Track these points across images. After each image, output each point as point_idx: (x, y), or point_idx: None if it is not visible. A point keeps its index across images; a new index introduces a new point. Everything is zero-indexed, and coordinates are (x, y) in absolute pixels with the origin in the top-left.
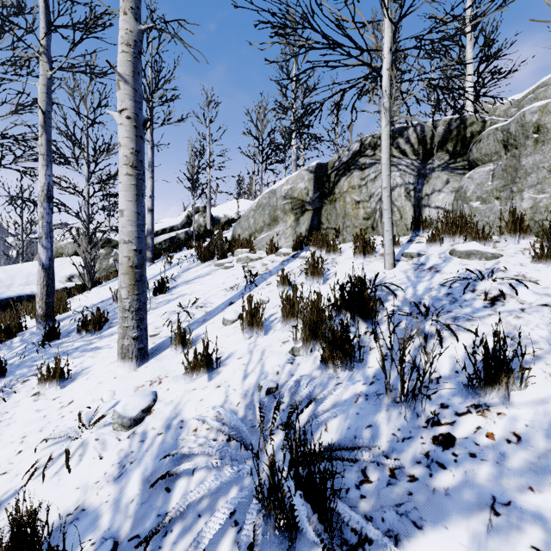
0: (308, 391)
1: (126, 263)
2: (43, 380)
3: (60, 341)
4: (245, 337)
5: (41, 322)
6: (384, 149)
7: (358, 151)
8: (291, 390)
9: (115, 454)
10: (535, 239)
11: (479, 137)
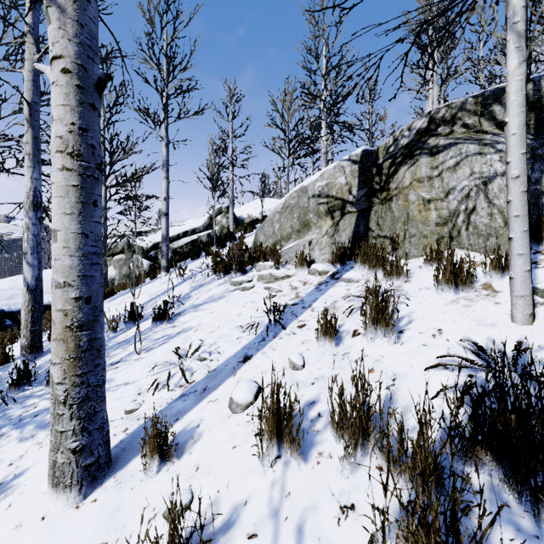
0: None
1: (62, 320)
2: None
3: (30, 391)
4: (264, 466)
5: (26, 354)
6: (514, 107)
7: (425, 130)
8: None
9: None
10: None
11: None
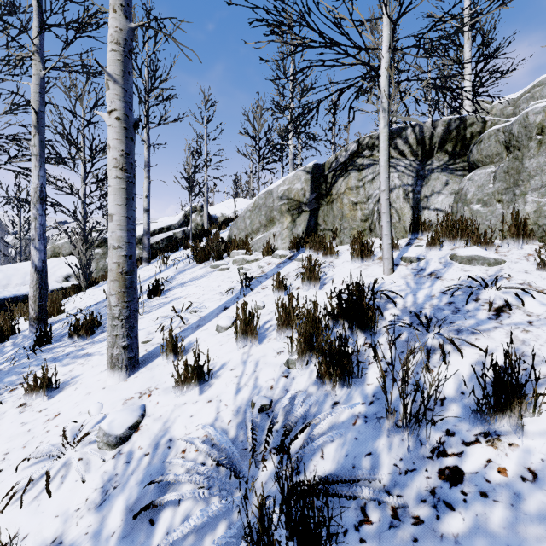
0: (303, 410)
1: (116, 269)
2: (30, 391)
3: (52, 346)
4: (239, 347)
5: (34, 325)
6: (382, 150)
7: (356, 152)
8: (285, 408)
9: (99, 476)
10: (538, 244)
11: (479, 138)
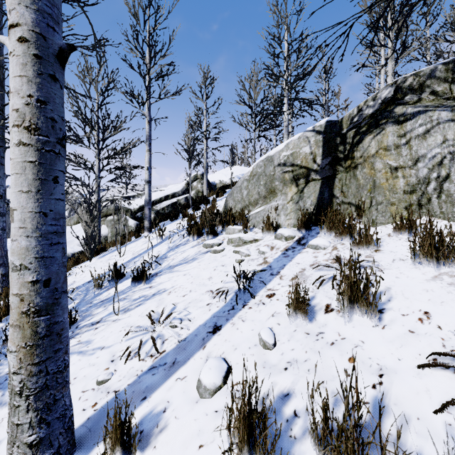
0: None
1: (19, 305)
2: None
3: None
4: None
5: None
6: None
7: (391, 99)
8: None
9: None
10: None
11: None
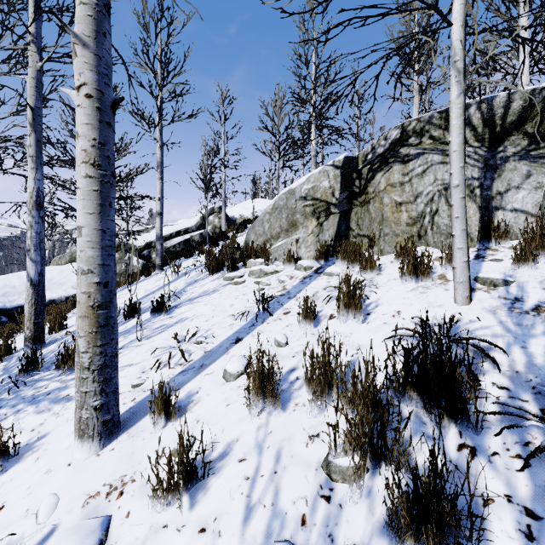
0: None
1: (85, 301)
2: None
3: (38, 376)
4: (252, 415)
5: (29, 345)
6: (455, 129)
7: (398, 140)
8: None
9: None
10: None
11: None
